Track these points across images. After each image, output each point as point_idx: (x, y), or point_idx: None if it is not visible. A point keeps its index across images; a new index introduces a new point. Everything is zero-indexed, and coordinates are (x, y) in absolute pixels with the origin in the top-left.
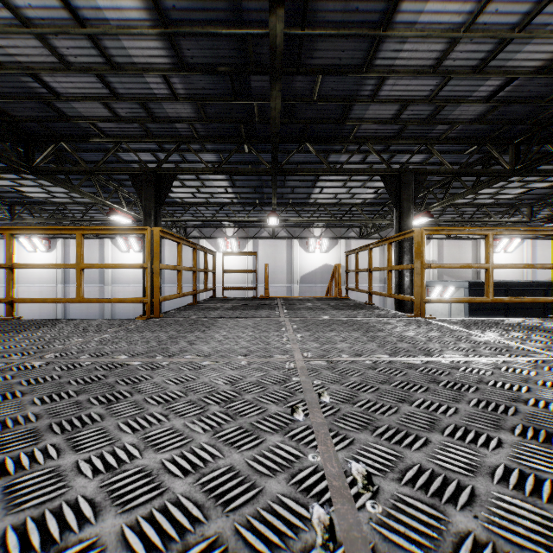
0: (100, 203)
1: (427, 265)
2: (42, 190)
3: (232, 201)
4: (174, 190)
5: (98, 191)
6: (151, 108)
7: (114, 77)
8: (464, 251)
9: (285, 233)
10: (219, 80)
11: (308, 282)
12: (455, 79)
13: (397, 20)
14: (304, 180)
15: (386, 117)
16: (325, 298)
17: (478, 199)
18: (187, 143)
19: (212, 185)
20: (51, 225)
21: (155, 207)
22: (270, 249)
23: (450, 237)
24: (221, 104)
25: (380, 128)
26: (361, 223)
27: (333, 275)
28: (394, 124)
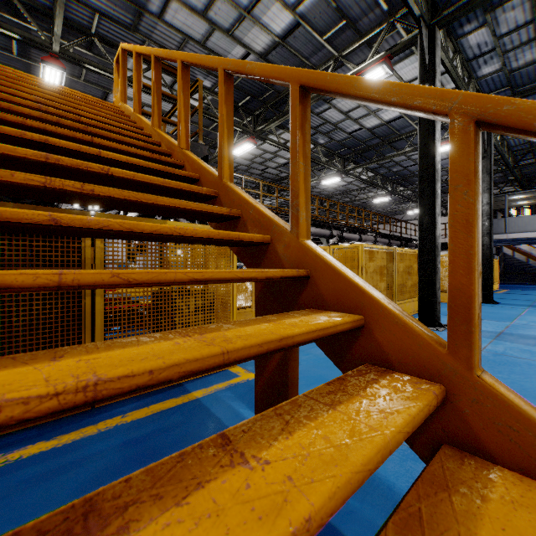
0: None
1: None
2: None
3: None
4: None
5: None
6: None
7: None
8: None
9: None
10: None
11: None
12: None
13: (109, 100)
14: None
15: None
16: None
17: None
18: None
19: None
20: None
21: None
22: None
23: None
24: None
25: None
26: None
27: None
28: None
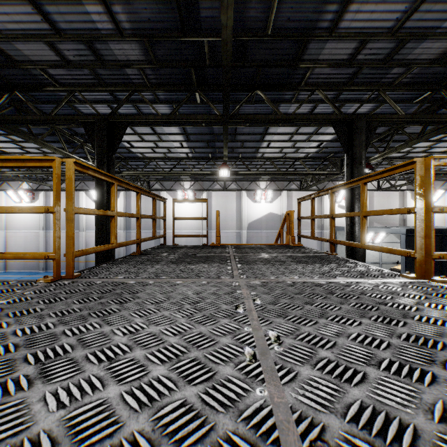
0: (65, 156)
1: (436, 208)
2: (17, 146)
3: (188, 156)
4: (134, 145)
5: (62, 144)
6: (98, 49)
7: (51, 6)
8: (392, 201)
9: (235, 186)
10: (166, 9)
11: (254, 228)
12: (428, 2)
13: None
14: (253, 133)
15: (342, 59)
16: (277, 246)
17: (412, 152)
18: (139, 91)
19: (168, 139)
20: (34, 179)
21: (107, 155)
22: (221, 199)
23: (380, 188)
24: (170, 43)
25: (333, 72)
26: (302, 176)
27: (284, 222)
28: (348, 67)
